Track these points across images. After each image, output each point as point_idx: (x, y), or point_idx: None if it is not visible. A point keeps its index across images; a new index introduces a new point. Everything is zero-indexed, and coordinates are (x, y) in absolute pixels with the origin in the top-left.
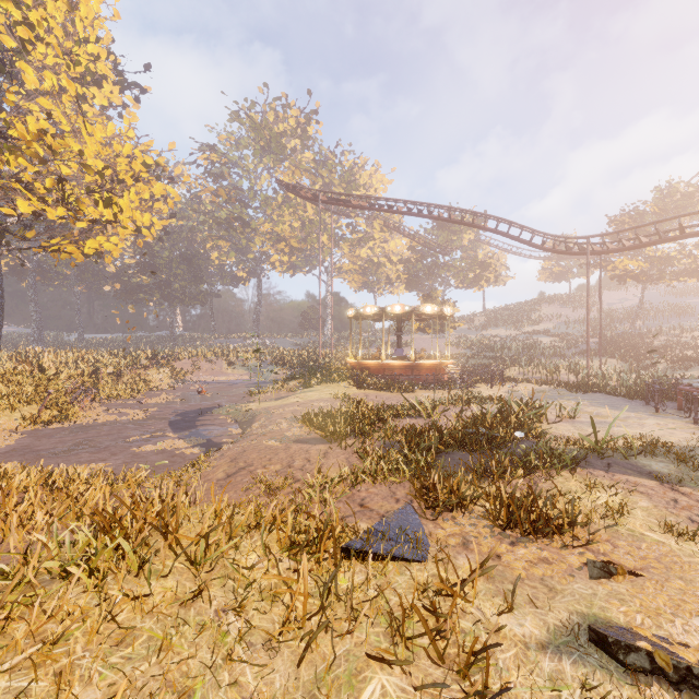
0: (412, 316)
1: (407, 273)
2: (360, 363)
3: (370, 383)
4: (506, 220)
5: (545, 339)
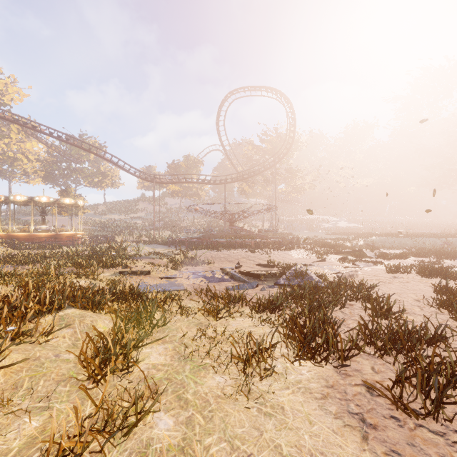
0: (56, 204)
1: (45, 170)
2: (11, 234)
3: (26, 246)
4: (116, 157)
5: (140, 221)
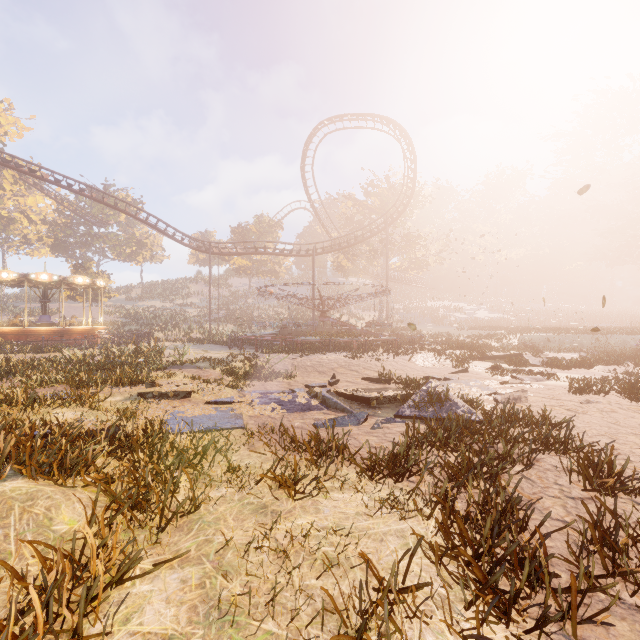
0: (62, 285)
1: (54, 237)
2: None
3: (12, 348)
4: (154, 216)
5: (191, 310)
